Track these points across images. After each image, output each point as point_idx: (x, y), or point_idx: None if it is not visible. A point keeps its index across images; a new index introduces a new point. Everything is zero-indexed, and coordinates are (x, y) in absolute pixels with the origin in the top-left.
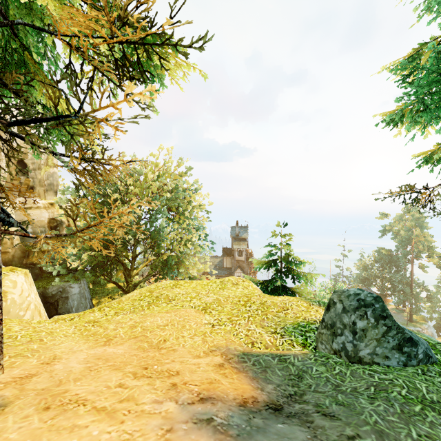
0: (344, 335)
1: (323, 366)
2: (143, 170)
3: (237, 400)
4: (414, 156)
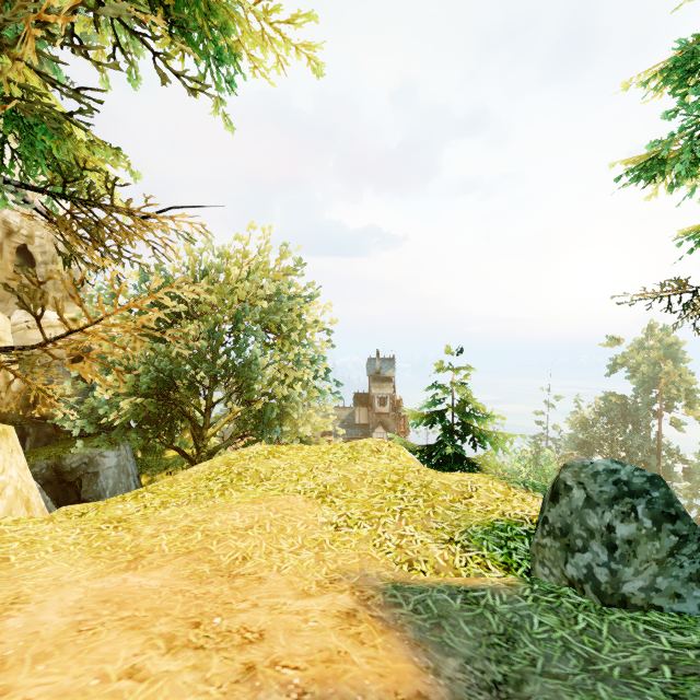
0: (591, 550)
1: (552, 613)
2: (224, 264)
3: None
4: (680, 233)
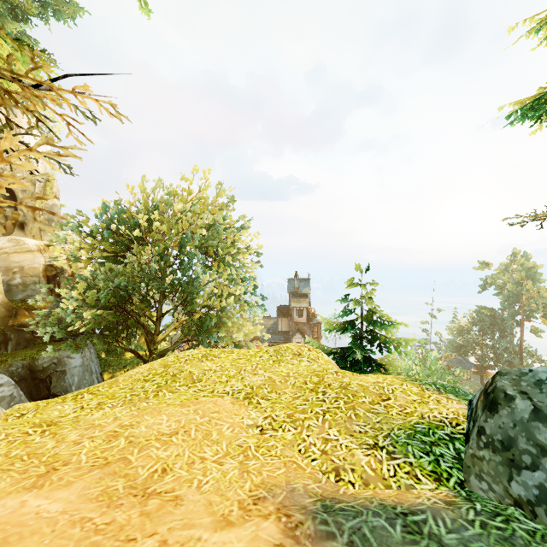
0: (543, 469)
1: (508, 546)
2: (171, 200)
3: None
4: None
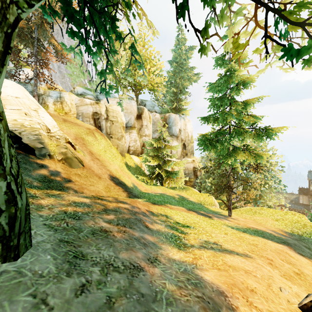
0: None
1: None
2: (237, 144)
3: (281, 233)
4: None
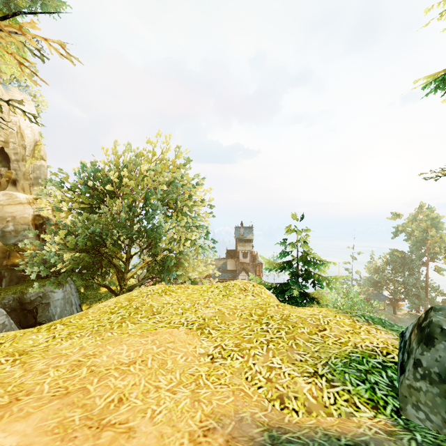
0: None
1: None
2: (138, 161)
3: None
4: None
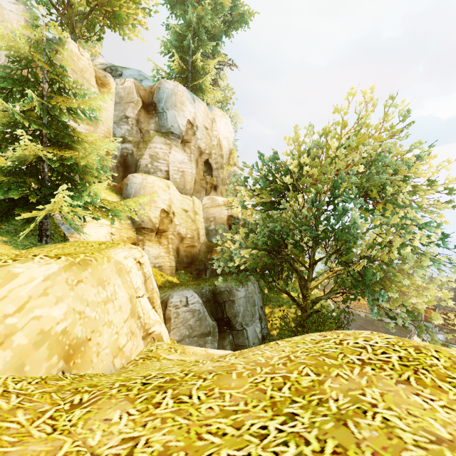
0: None
1: None
2: (324, 142)
3: None
4: None
